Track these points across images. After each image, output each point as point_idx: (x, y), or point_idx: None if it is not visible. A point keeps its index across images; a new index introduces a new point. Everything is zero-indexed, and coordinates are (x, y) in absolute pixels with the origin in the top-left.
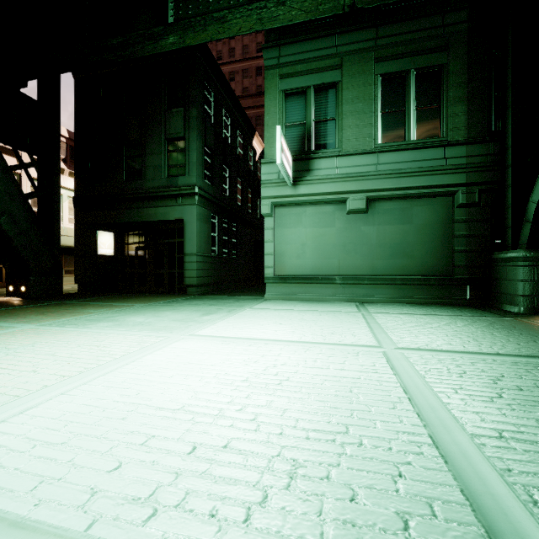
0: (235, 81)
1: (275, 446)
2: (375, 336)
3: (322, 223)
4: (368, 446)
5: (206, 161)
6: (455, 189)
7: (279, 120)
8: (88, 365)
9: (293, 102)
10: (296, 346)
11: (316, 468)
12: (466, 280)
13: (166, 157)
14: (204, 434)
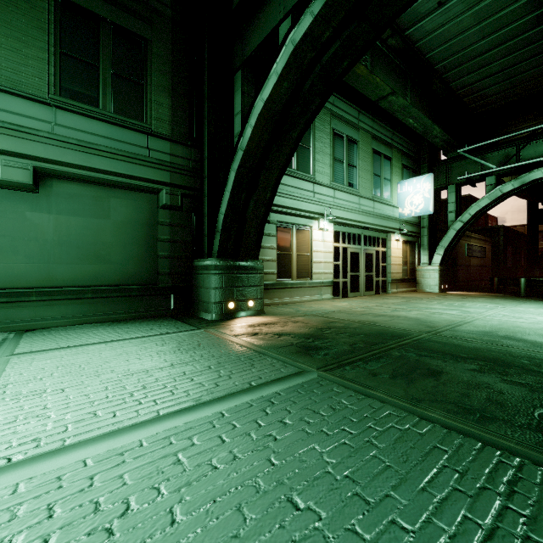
0: None
1: None
2: None
3: None
4: None
5: None
6: (159, 187)
7: None
8: None
9: None
10: None
11: None
12: (171, 289)
13: None
14: None
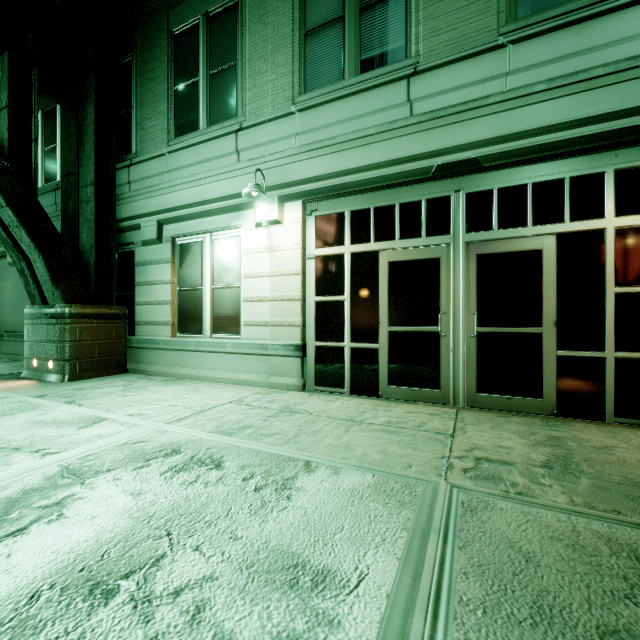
0: None
1: None
2: None
3: (5, 277)
4: None
5: None
6: None
7: None
8: None
9: None
10: None
11: None
12: None
13: None
14: None
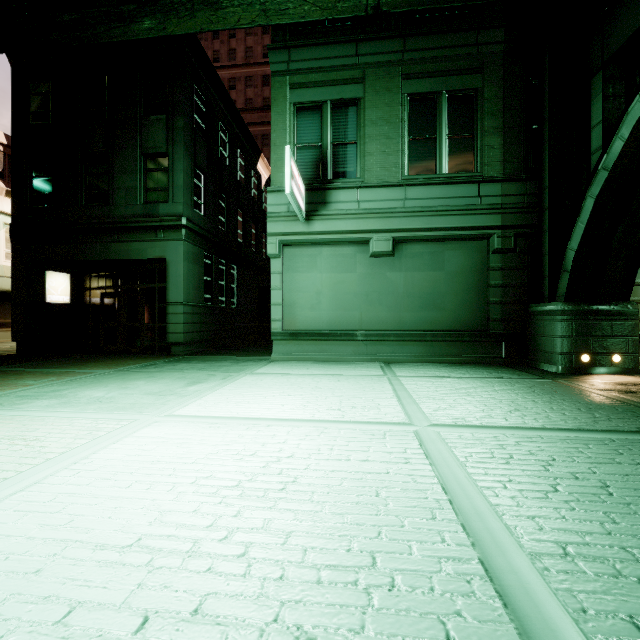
0: (236, 89)
1: (272, 603)
2: (404, 409)
3: (340, 267)
4: (402, 589)
5: (197, 185)
6: (490, 232)
7: (288, 140)
8: (0, 474)
9: (306, 118)
10: (307, 427)
11: (330, 639)
12: (502, 336)
13: (142, 178)
14: (164, 590)
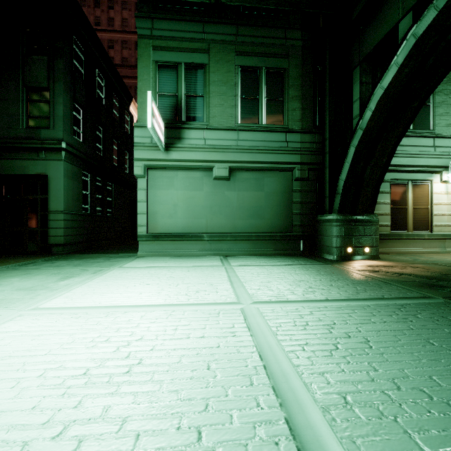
0: (114, 49)
1: None
2: (235, 291)
3: (192, 187)
4: None
5: (76, 117)
6: (293, 166)
7: (152, 88)
8: None
9: (165, 74)
10: (158, 311)
11: None
12: (301, 236)
13: (25, 106)
14: None
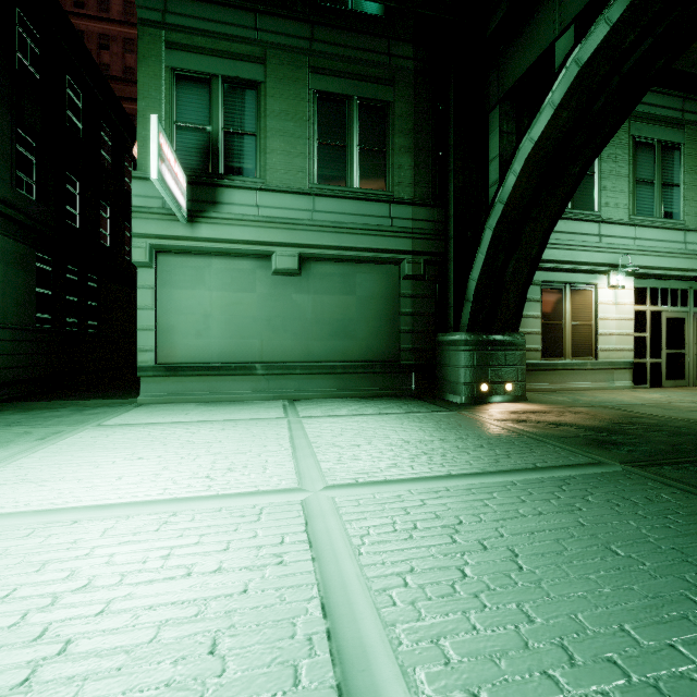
0: (110, 51)
1: None
2: (297, 465)
3: (236, 285)
4: None
5: (24, 156)
6: (401, 257)
7: (164, 114)
8: None
9: (189, 91)
10: (143, 517)
11: None
12: (412, 367)
13: None
14: None
